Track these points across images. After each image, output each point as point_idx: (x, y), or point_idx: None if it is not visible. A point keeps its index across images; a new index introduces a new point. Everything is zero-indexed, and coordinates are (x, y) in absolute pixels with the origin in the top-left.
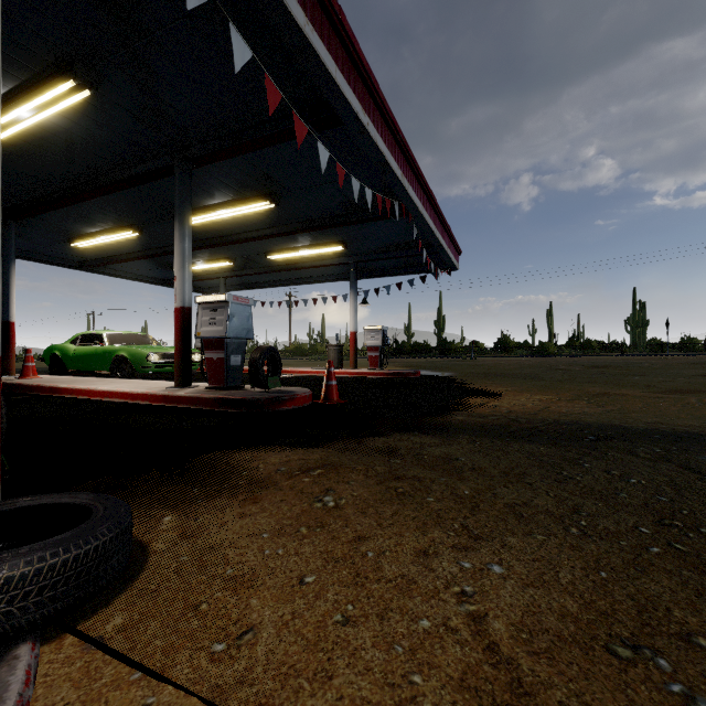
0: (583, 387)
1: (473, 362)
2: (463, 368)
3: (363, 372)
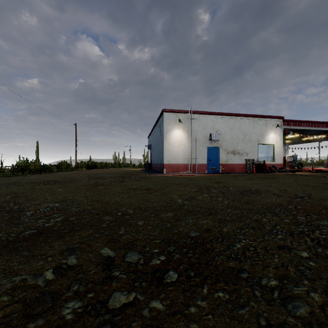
0: None
1: None
2: None
3: None
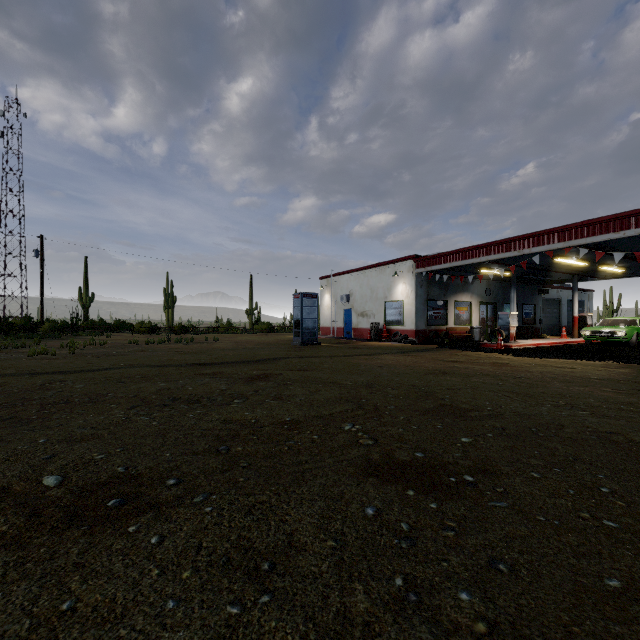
0: (543, 363)
1: None
2: None
3: None
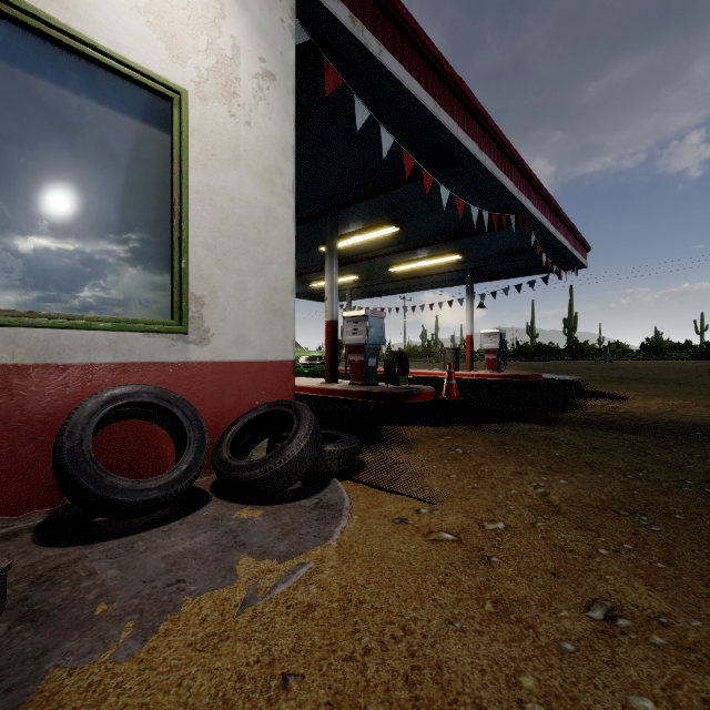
0: None
1: (607, 365)
2: (593, 372)
3: (480, 374)
